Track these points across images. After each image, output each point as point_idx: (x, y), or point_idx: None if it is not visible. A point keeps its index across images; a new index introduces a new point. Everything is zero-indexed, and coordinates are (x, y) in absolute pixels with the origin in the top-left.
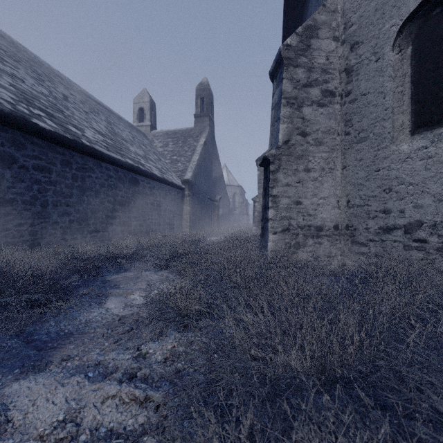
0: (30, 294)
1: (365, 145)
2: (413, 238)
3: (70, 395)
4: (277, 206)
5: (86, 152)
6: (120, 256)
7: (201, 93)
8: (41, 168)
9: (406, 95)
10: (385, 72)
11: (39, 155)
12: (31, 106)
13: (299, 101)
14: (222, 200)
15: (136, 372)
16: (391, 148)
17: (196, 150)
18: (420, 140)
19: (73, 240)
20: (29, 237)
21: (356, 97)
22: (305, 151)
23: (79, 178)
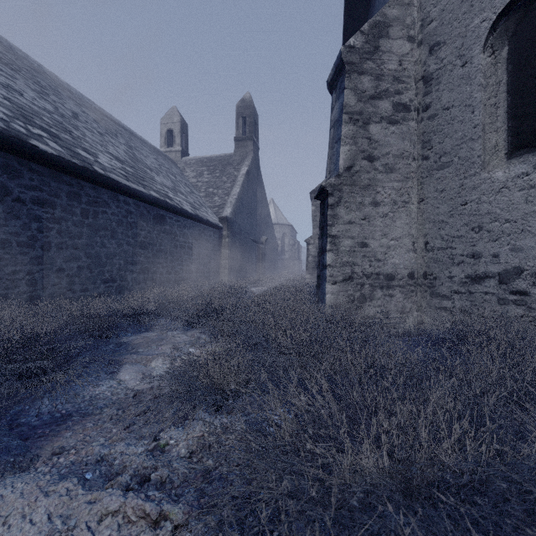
0: (19, 362)
1: (448, 171)
2: (510, 289)
3: (55, 510)
4: (338, 249)
5: (100, 182)
6: (140, 311)
7: (242, 111)
8: (42, 201)
9: (501, 109)
10: (473, 79)
11: (40, 185)
12: (30, 124)
13: (365, 117)
14: (269, 242)
15: (149, 474)
16: (481, 175)
17: (237, 181)
18: (519, 165)
19: (82, 291)
20: (26, 288)
21: (437, 112)
22: (372, 180)
23: (90, 215)
